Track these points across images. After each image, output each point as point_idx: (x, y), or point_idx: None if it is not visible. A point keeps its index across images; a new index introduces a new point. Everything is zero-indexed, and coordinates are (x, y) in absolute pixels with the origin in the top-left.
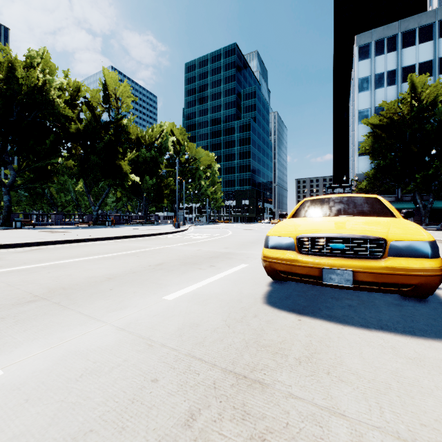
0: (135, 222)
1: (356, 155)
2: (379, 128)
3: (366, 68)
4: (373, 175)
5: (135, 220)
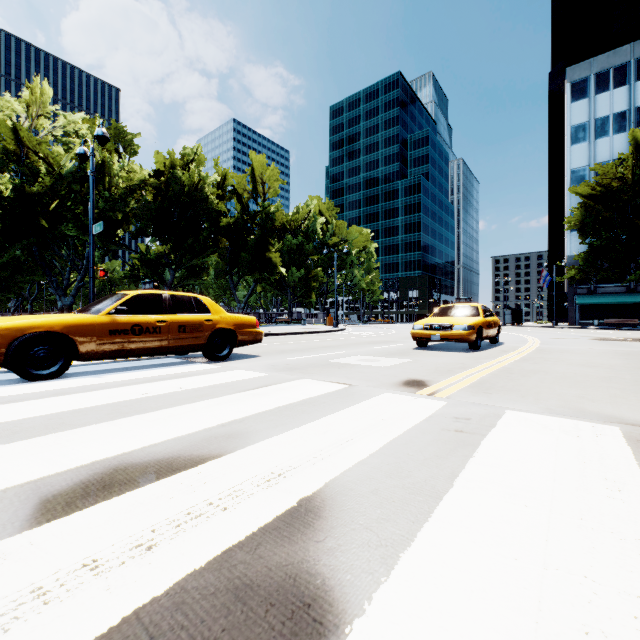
0: (275, 321)
1: (567, 231)
2: (592, 199)
3: (582, 112)
4: (585, 260)
5: (278, 319)
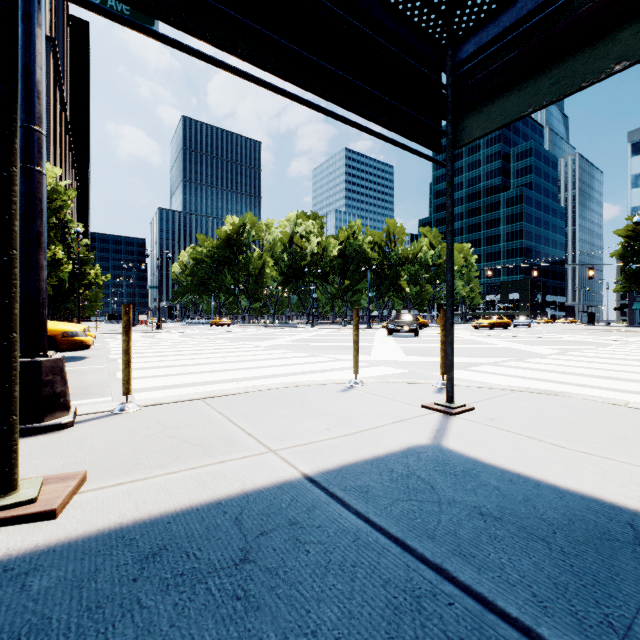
0: None
1: None
2: (630, 238)
3: (639, 164)
4: (626, 280)
5: None
